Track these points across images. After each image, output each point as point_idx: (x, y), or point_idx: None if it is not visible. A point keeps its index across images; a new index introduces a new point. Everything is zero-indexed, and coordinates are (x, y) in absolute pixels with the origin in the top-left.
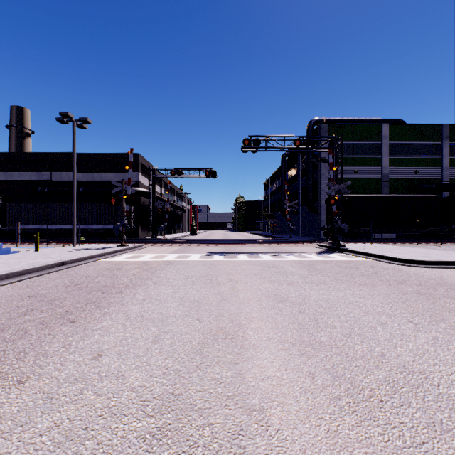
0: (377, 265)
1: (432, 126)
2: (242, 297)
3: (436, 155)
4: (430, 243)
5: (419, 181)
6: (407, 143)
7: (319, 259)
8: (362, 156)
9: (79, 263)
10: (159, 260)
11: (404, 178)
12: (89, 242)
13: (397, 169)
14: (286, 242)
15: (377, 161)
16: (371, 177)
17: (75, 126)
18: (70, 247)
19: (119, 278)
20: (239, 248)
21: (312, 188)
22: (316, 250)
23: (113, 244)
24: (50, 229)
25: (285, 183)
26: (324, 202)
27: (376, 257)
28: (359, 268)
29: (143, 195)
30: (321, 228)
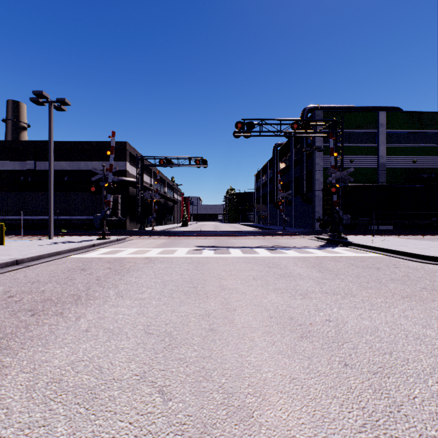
0: (399, 264)
1: (430, 114)
2: (240, 324)
3: (435, 144)
4: (436, 235)
5: (417, 171)
6: (405, 131)
7: (325, 254)
8: (358, 144)
9: (40, 261)
10: (139, 256)
11: (402, 168)
12: (69, 234)
13: (394, 158)
14: (281, 234)
15: (374, 149)
16: (367, 166)
17: (51, 108)
18: (45, 240)
19: (75, 285)
20: (232, 241)
21: (306, 178)
22: (315, 243)
23: (95, 236)
24: (31, 220)
25: (278, 173)
26: (319, 192)
27: (391, 252)
28: (380, 268)
29: (131, 185)
30: (317, 219)
